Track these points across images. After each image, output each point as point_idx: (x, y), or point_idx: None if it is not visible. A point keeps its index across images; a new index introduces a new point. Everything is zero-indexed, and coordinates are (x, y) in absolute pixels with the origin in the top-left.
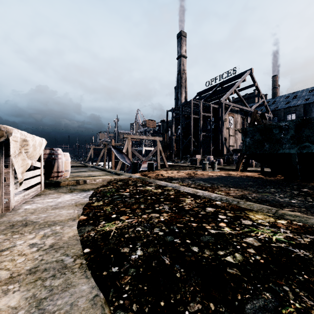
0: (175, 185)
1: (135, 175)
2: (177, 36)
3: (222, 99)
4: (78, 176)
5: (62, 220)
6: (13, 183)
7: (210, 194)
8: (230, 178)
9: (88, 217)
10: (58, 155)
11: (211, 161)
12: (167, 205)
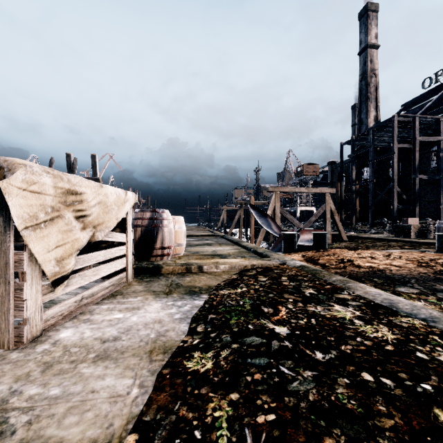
0: (427, 310)
1: (292, 259)
2: (360, 15)
3: None
4: (196, 253)
5: None
6: (37, 282)
7: None
8: None
9: None
10: (163, 221)
11: None
12: None
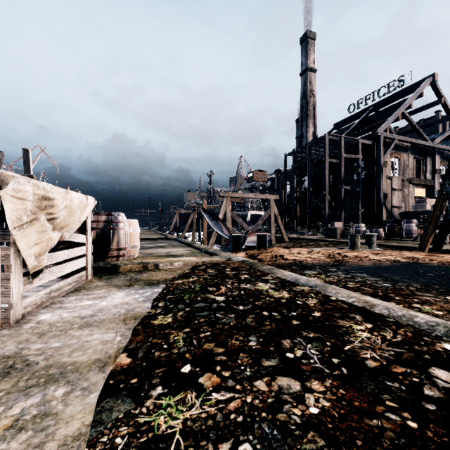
0: (315, 281)
1: (237, 256)
2: (301, 40)
3: (380, 130)
4: (151, 255)
5: (81, 363)
6: (19, 274)
7: (409, 314)
8: (424, 269)
9: (134, 360)
10: (119, 224)
11: (362, 233)
12: (312, 346)
